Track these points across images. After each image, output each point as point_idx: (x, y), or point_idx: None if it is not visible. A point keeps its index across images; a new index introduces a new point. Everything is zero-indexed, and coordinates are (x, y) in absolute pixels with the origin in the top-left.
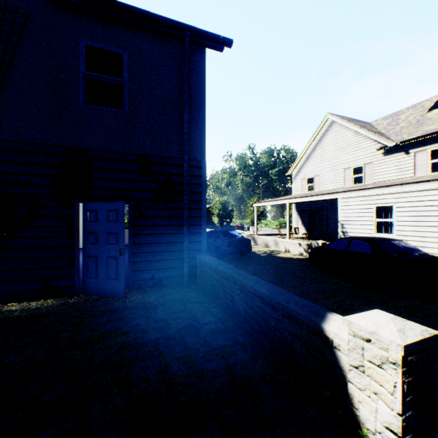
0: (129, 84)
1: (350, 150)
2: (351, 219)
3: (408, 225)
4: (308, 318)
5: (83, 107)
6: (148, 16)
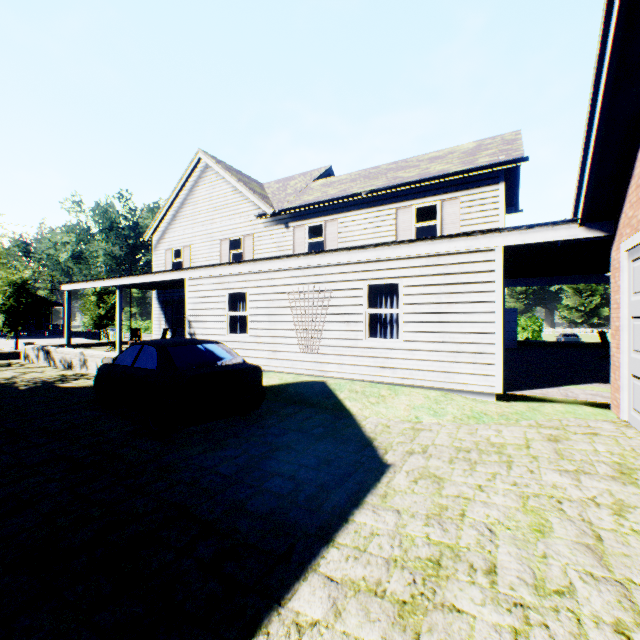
0: None
1: (228, 212)
2: (201, 313)
3: (262, 321)
4: None
5: None
6: None
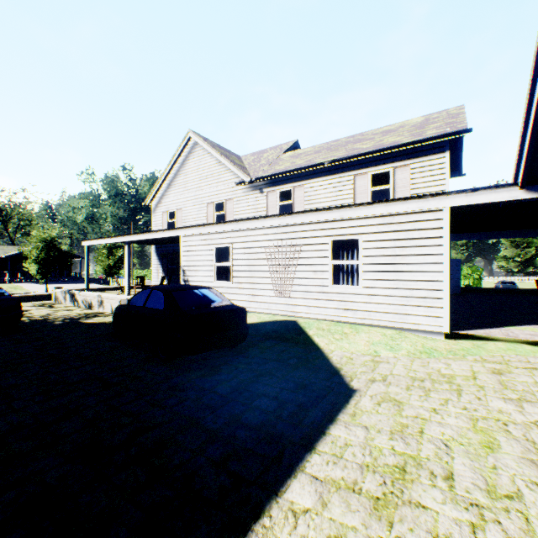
0: None
1: (213, 181)
2: (193, 263)
3: (243, 270)
4: None
5: None
6: None
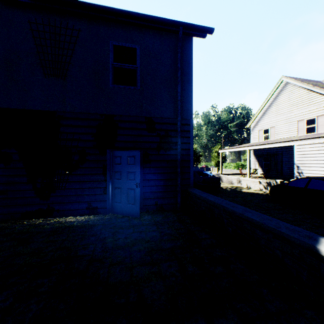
0: (140, 68)
1: (303, 105)
2: (306, 162)
3: None
4: (302, 240)
5: (111, 87)
6: (154, 19)
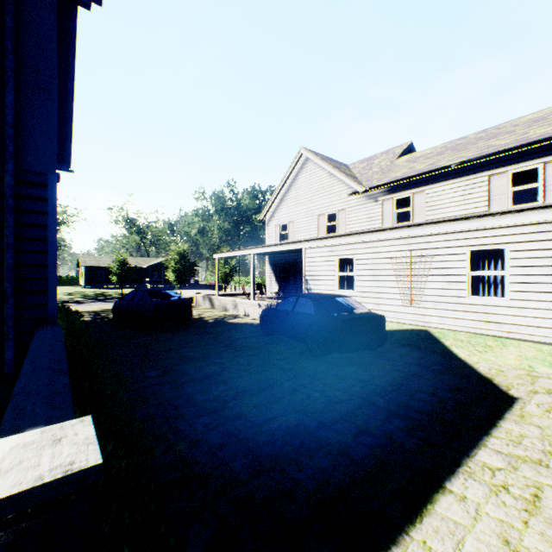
0: None
1: (324, 193)
2: (315, 273)
3: (367, 280)
4: None
5: None
6: None
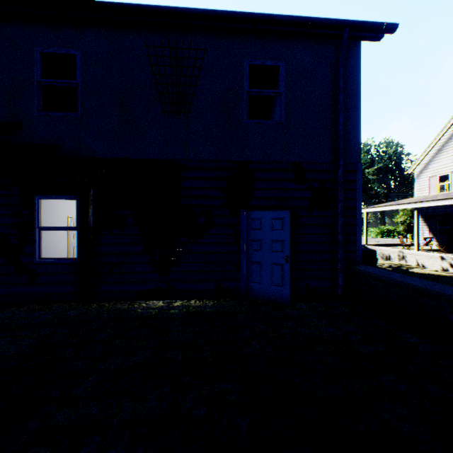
0: (285, 94)
1: None
2: None
3: None
4: None
5: (246, 122)
6: (308, 22)
